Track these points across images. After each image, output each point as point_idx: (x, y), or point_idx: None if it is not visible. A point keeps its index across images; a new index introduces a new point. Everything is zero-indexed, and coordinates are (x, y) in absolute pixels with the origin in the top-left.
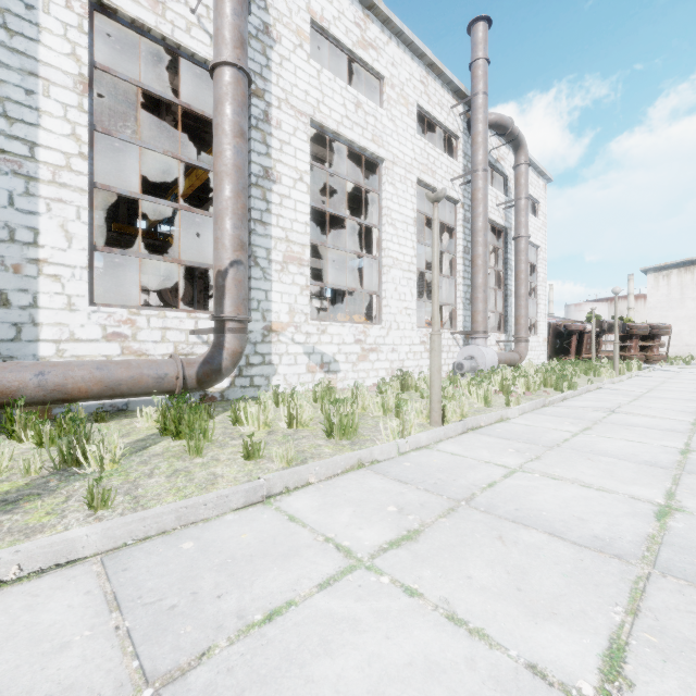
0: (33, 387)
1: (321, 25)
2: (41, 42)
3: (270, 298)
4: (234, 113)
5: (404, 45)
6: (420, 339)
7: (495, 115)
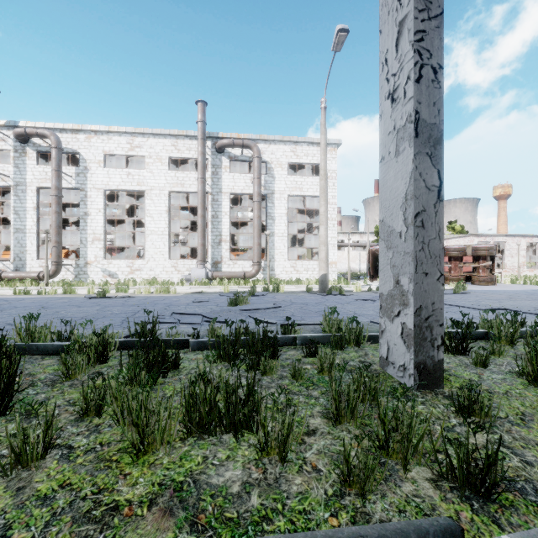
0: (10, 276)
1: (109, 154)
2: (27, 203)
3: (87, 253)
4: (53, 208)
5: (159, 135)
6: (171, 265)
7: (220, 142)
